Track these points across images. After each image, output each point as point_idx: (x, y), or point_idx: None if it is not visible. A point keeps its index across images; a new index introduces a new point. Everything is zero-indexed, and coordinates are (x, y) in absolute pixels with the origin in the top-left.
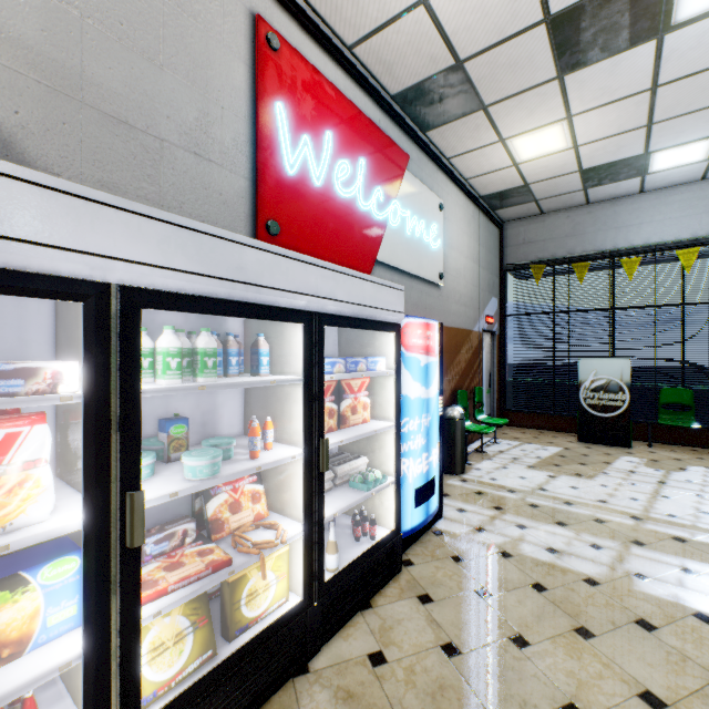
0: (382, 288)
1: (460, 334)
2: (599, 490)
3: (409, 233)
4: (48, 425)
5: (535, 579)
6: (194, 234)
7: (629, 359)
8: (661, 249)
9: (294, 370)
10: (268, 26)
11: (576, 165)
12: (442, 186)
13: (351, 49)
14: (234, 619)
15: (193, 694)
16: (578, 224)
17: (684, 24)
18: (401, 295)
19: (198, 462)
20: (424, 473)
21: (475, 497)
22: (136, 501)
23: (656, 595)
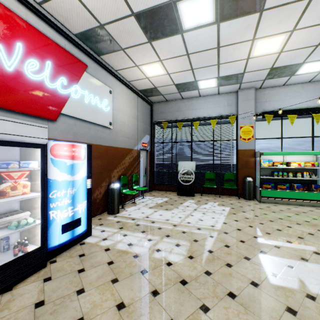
0: (25, 125)
1: (125, 150)
2: (170, 215)
3: (87, 102)
4: None
5: (112, 259)
6: None
7: (195, 161)
8: (207, 119)
9: None
10: None
11: (172, 82)
12: (113, 83)
13: (40, 4)
14: None
15: None
16: (180, 106)
17: (188, 30)
18: (45, 130)
19: None
20: (70, 216)
21: (114, 224)
22: None
23: (158, 257)
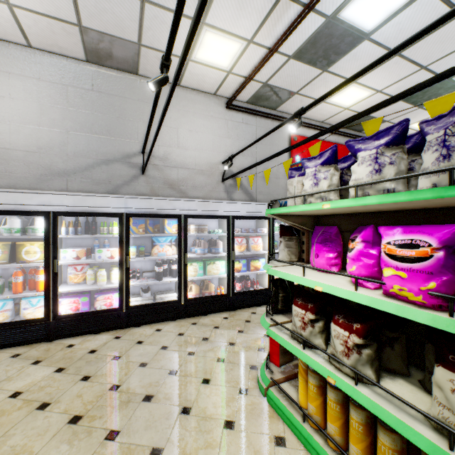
0: None
1: None
2: None
3: None
4: (261, 238)
5: None
6: None
7: None
8: None
9: None
10: (294, 135)
11: None
12: None
13: (322, 122)
14: None
15: None
16: None
17: None
18: None
19: None
20: None
21: None
22: (274, 250)
23: None
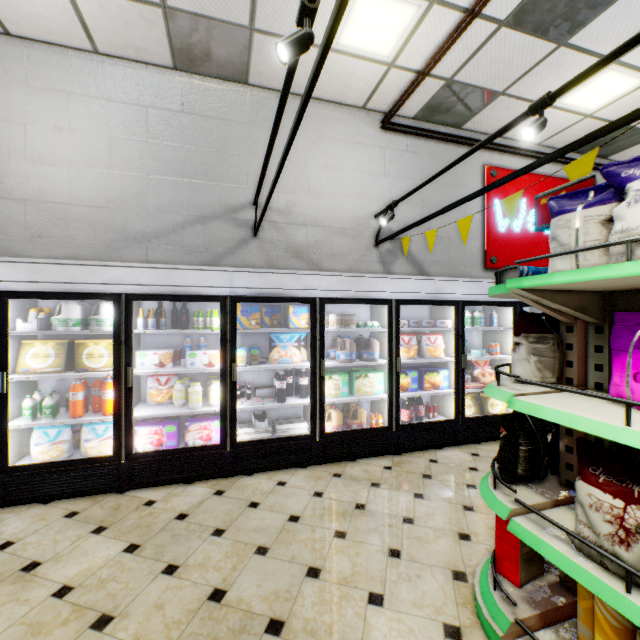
0: None
1: None
2: None
3: None
4: (441, 336)
5: None
6: (477, 283)
7: None
8: None
9: (507, 325)
10: (491, 167)
11: None
12: None
13: (538, 144)
14: (485, 410)
15: (477, 419)
16: None
17: None
18: None
19: (477, 351)
20: None
21: None
22: (465, 357)
23: None
